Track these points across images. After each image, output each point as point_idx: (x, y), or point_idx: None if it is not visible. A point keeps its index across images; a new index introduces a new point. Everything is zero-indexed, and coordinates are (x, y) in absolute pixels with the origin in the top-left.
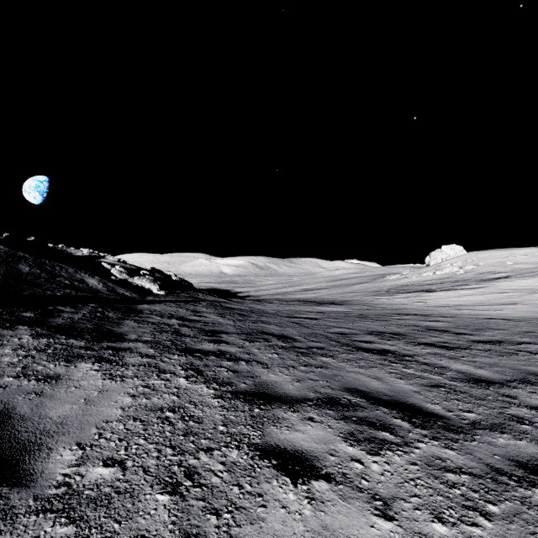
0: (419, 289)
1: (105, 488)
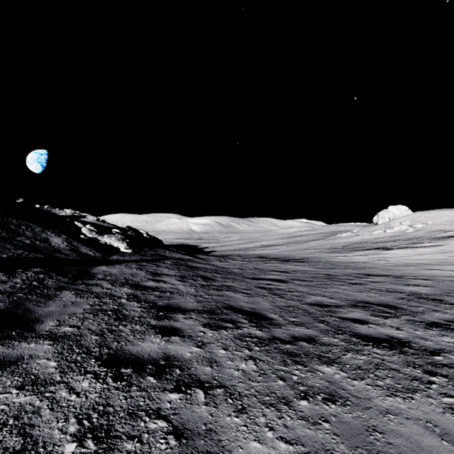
0: (375, 247)
1: None
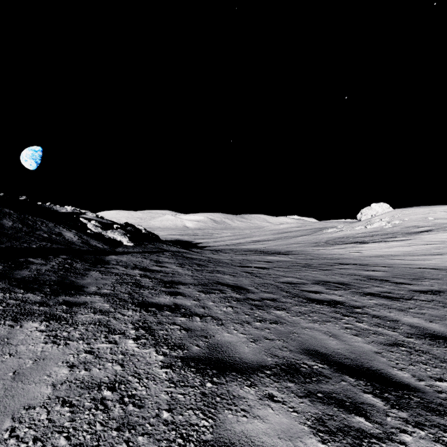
0: (354, 241)
1: None
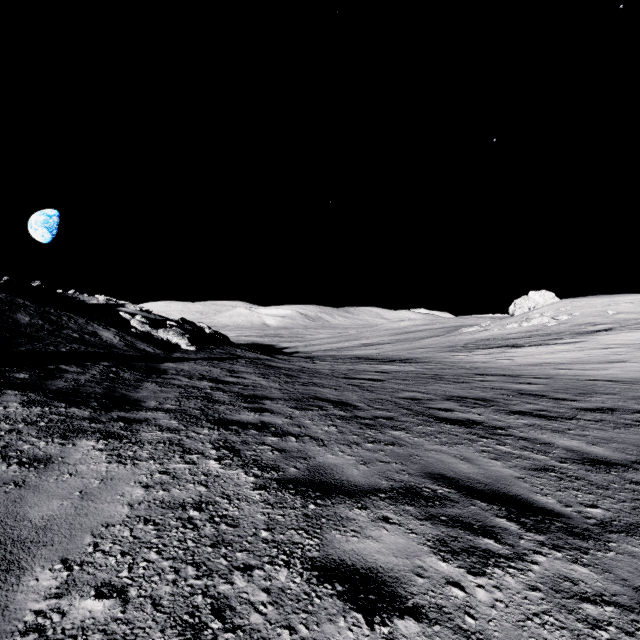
0: (503, 344)
1: (94, 635)
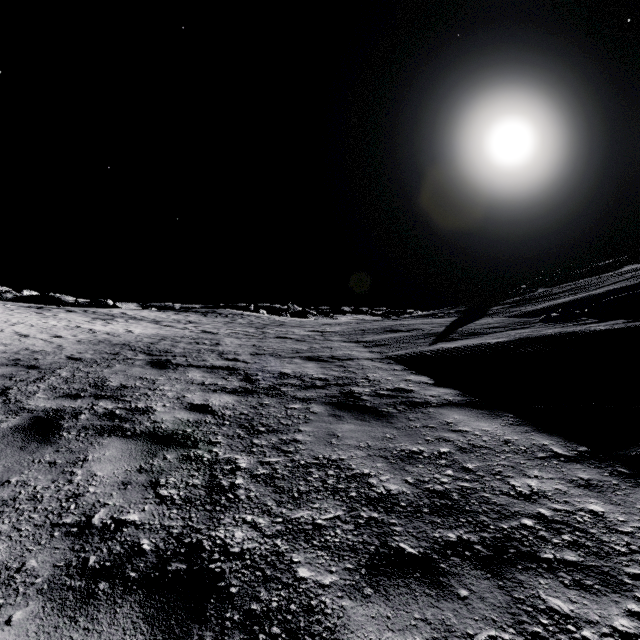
0: None
1: None
